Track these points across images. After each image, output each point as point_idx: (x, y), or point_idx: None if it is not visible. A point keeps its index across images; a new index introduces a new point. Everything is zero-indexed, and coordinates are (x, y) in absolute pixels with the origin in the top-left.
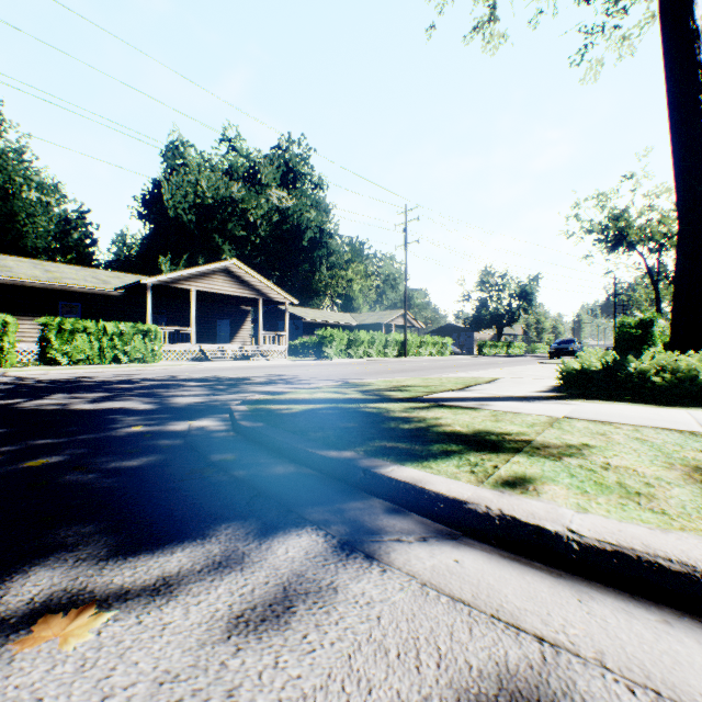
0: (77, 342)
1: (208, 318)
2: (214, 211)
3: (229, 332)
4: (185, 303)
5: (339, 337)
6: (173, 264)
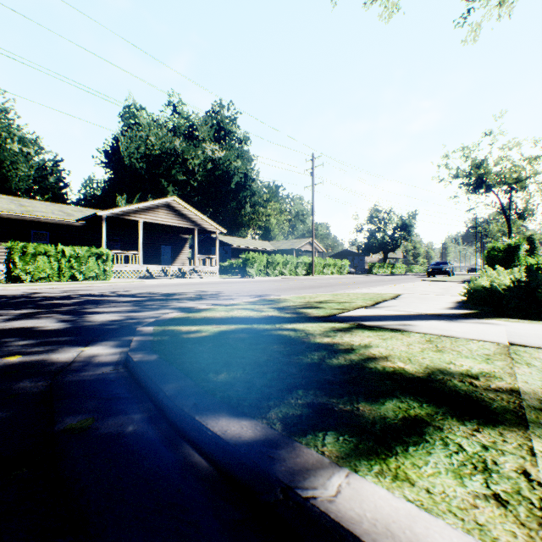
0: (38, 263)
1: (154, 244)
2: (161, 160)
3: (171, 256)
4: (136, 232)
5: (259, 259)
6: (128, 202)
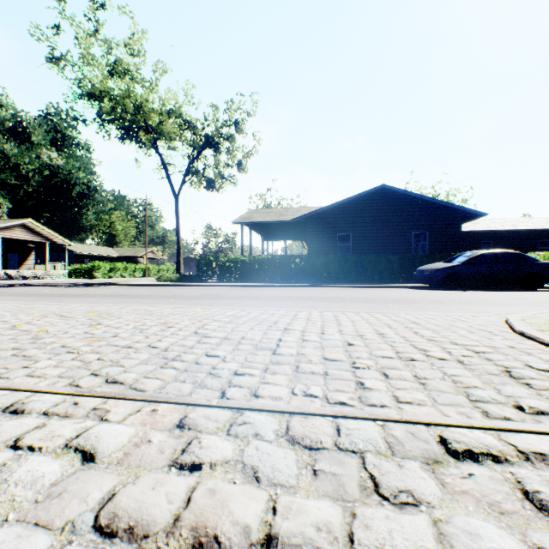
0: None
1: (1, 252)
2: None
3: (18, 262)
4: None
5: (104, 266)
6: None
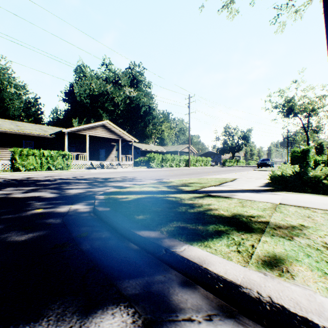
0: (29, 160)
1: (95, 148)
2: (98, 98)
3: (105, 155)
4: (84, 141)
5: (157, 157)
6: (79, 123)
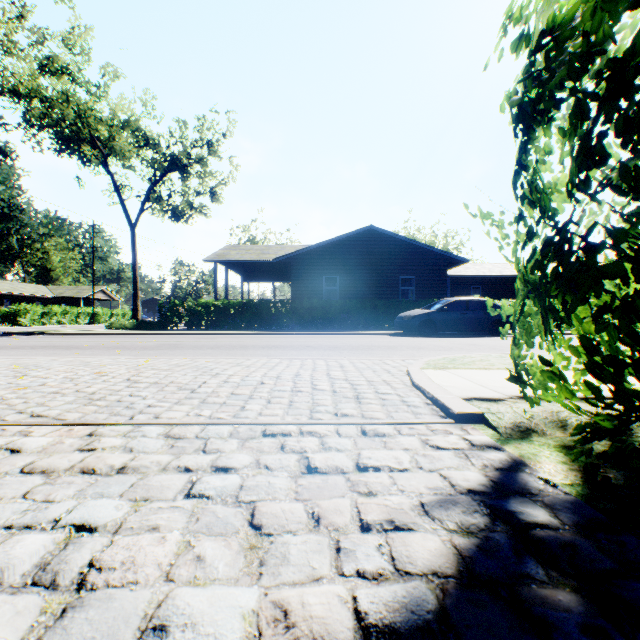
0: None
1: None
2: None
3: None
4: None
5: (34, 310)
6: None
